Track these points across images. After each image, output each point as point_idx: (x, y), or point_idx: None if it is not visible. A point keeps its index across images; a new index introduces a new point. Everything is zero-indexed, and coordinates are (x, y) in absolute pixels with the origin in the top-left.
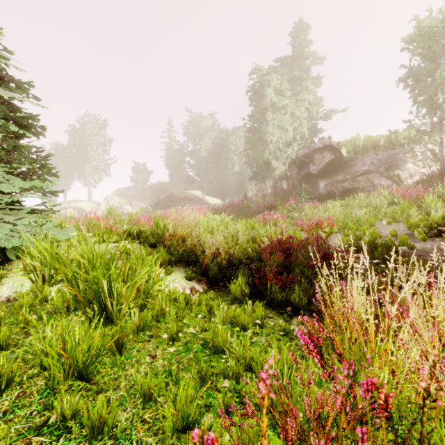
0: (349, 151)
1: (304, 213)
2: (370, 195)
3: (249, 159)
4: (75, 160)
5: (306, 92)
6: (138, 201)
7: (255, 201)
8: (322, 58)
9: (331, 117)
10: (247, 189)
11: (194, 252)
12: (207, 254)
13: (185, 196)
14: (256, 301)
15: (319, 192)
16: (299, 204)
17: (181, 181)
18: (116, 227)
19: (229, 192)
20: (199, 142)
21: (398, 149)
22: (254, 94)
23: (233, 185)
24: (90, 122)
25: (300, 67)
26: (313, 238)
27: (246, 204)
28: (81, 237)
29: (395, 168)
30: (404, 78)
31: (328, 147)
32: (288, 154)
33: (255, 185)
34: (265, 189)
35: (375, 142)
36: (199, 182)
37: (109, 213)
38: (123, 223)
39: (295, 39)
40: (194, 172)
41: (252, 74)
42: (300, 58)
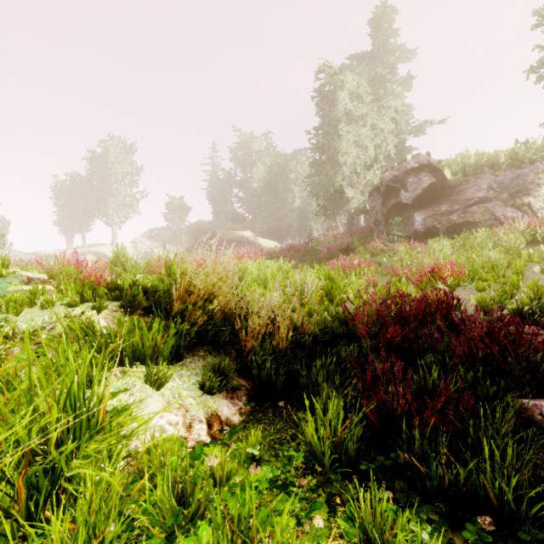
0: (455, 173)
1: (398, 258)
2: (500, 230)
3: (315, 189)
4: (96, 194)
5: (392, 96)
6: (173, 244)
7: (324, 242)
8: (413, 51)
9: (424, 131)
10: (311, 229)
11: (231, 321)
12: (253, 327)
13: (232, 238)
14: (371, 466)
15: (414, 228)
16: (389, 244)
17: (228, 220)
18: (123, 276)
19: (288, 234)
20: (250, 169)
21: (526, 168)
22: (323, 100)
23: (294, 224)
24: (115, 147)
25: (383, 66)
26: (437, 296)
27: (312, 246)
28: (17, 295)
29: (524, 194)
30: (537, 66)
31: (426, 166)
32: (369, 179)
33: (321, 224)
34: (336, 228)
35: (493, 158)
36: (250, 220)
37: (116, 257)
38: (136, 271)
39: (376, 28)
40: (243, 208)
41: (319, 72)
42: (382, 53)
